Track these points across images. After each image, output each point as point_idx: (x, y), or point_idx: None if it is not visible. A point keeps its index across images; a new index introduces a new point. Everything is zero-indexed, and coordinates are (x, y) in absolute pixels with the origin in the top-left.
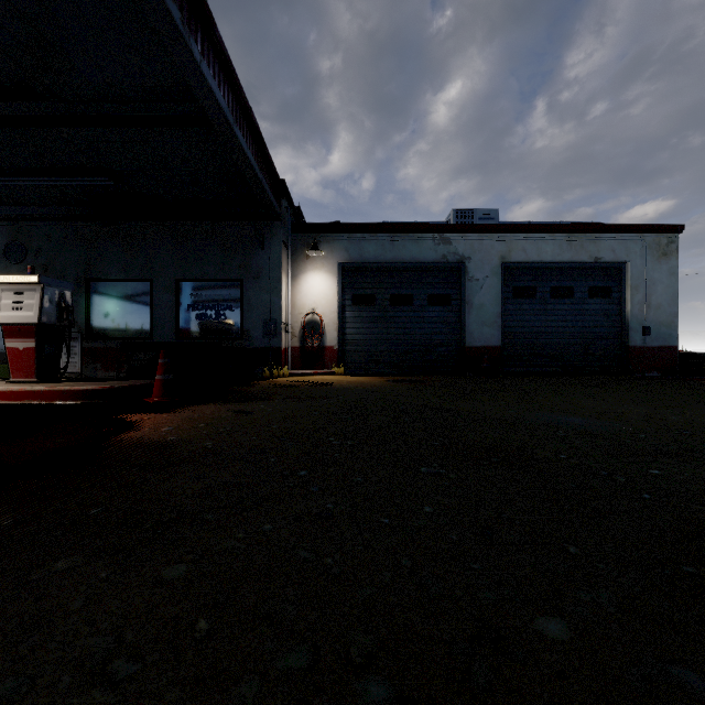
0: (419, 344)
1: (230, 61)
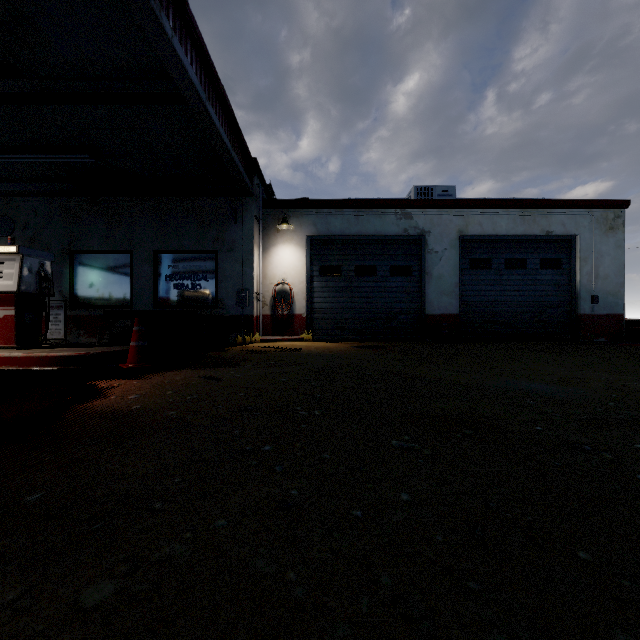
0: (382, 312)
1: (202, 39)
